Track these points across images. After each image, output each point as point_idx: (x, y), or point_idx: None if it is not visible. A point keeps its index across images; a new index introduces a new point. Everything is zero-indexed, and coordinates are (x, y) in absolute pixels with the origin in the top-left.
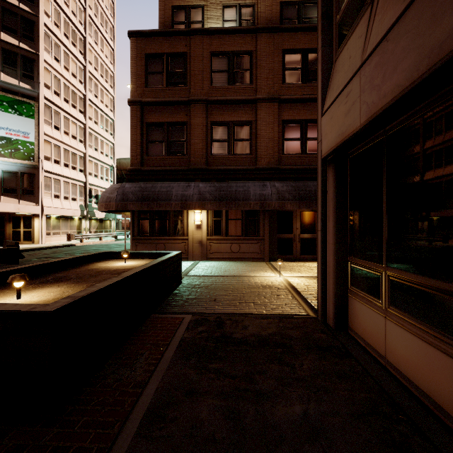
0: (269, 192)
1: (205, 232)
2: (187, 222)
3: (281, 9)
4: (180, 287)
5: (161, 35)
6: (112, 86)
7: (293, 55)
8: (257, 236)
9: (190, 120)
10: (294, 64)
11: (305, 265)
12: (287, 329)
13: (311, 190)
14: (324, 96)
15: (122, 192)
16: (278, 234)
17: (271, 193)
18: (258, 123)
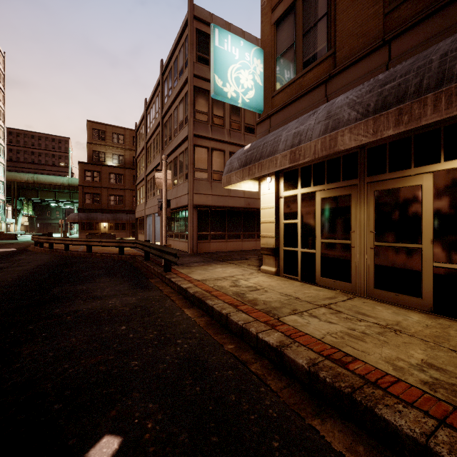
0: (129, 218)
1: (107, 229)
2: (101, 226)
3: (133, 158)
4: None
5: (91, 164)
6: (3, 121)
7: None
8: (125, 230)
9: (101, 193)
10: None
11: None
12: None
13: None
14: (136, 210)
15: (80, 217)
16: (132, 230)
17: (129, 218)
18: (126, 196)
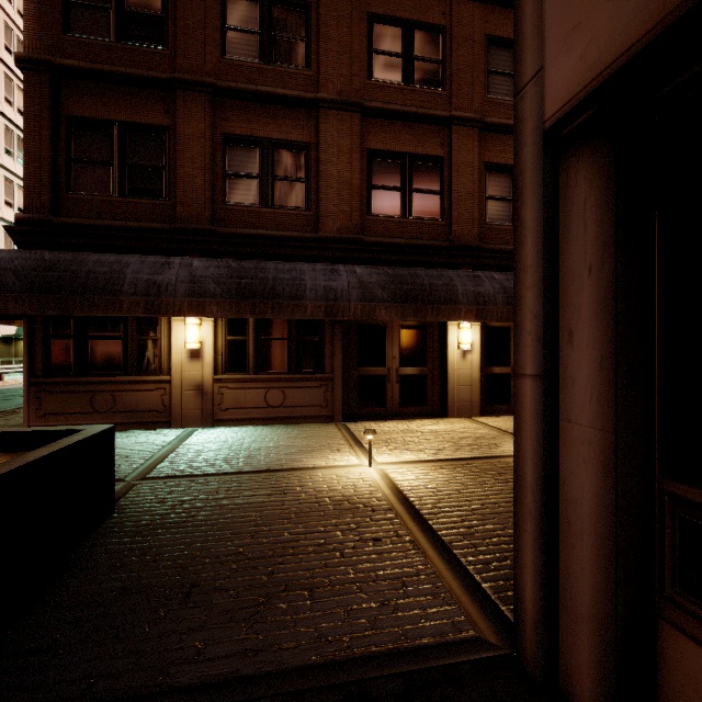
0: (344, 283)
1: (210, 366)
2: (170, 345)
3: None
4: (101, 533)
5: None
6: None
7: (387, 28)
8: (321, 372)
9: (175, 124)
10: (390, 46)
11: (411, 427)
12: None
13: (424, 284)
14: None
15: None
16: (359, 368)
17: (348, 286)
18: (322, 149)
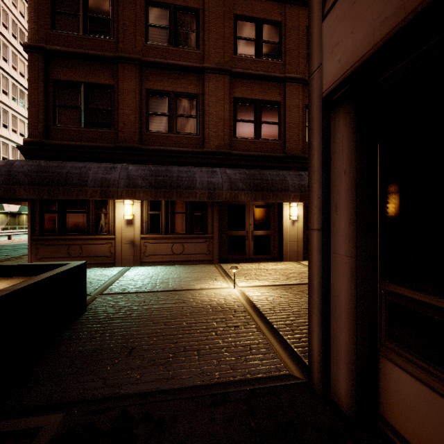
0: (219, 179)
1: (139, 229)
2: (114, 216)
3: None
4: (79, 322)
5: None
6: None
7: (246, 23)
8: (205, 233)
9: (117, 84)
10: (248, 34)
11: (260, 267)
12: (268, 439)
13: (268, 180)
14: None
15: (6, 172)
16: (229, 231)
17: (222, 181)
18: (206, 97)
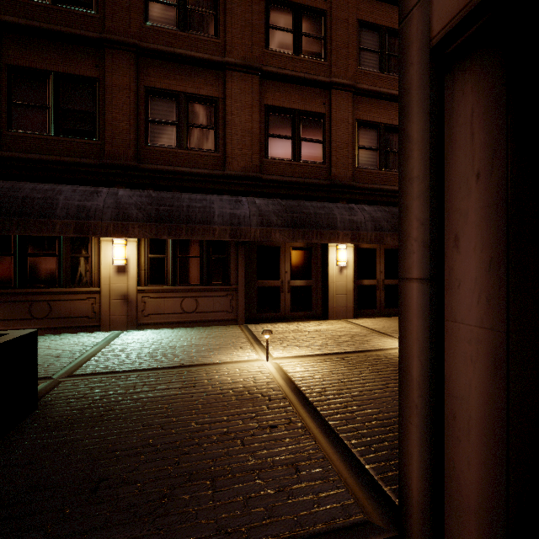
0: (246, 211)
1: (134, 279)
2: (99, 261)
3: None
4: (20, 430)
5: None
6: None
7: (281, 8)
8: (227, 284)
9: (104, 77)
10: (283, 23)
11: (300, 328)
12: None
13: (310, 213)
14: None
15: None
16: (259, 281)
17: (249, 214)
18: (228, 103)
